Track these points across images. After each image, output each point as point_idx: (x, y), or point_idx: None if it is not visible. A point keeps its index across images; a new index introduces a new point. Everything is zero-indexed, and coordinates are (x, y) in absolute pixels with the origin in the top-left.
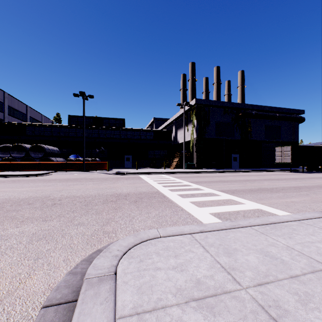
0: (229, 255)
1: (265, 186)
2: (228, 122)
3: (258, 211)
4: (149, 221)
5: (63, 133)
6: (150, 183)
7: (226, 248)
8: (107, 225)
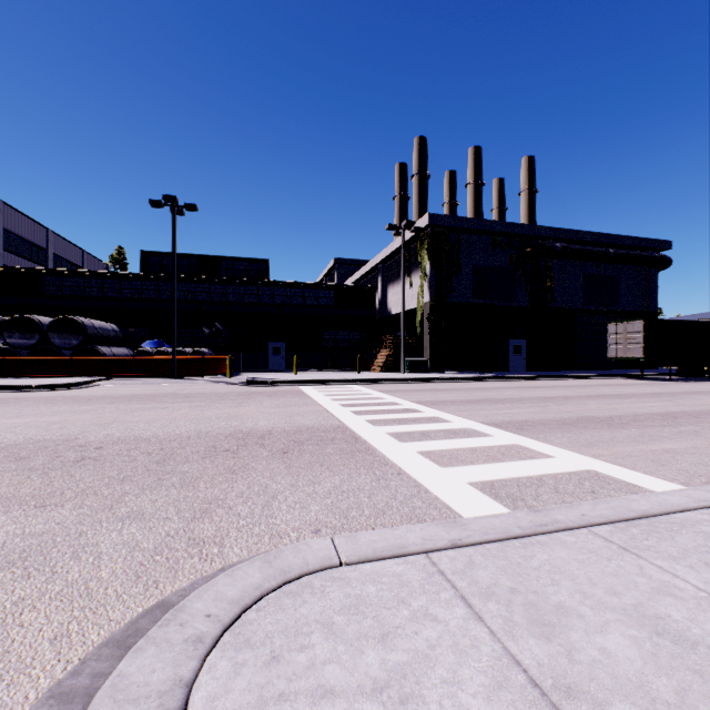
0: (546, 633)
1: (594, 412)
2: (502, 267)
3: (590, 477)
4: (314, 505)
5: (129, 292)
6: (325, 405)
7: (532, 603)
8: (204, 519)
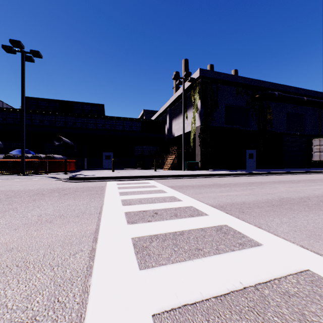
0: None
1: None
2: (242, 106)
3: None
4: None
5: (12, 120)
6: (104, 217)
7: None
8: None
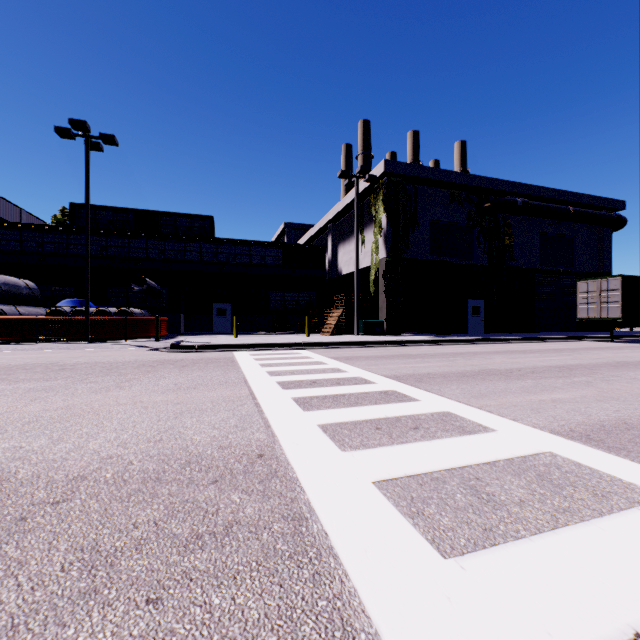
0: None
1: None
2: (460, 223)
3: None
4: None
5: (52, 246)
6: (254, 385)
7: None
8: None
